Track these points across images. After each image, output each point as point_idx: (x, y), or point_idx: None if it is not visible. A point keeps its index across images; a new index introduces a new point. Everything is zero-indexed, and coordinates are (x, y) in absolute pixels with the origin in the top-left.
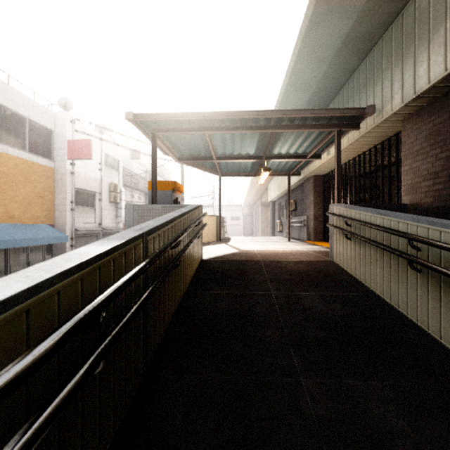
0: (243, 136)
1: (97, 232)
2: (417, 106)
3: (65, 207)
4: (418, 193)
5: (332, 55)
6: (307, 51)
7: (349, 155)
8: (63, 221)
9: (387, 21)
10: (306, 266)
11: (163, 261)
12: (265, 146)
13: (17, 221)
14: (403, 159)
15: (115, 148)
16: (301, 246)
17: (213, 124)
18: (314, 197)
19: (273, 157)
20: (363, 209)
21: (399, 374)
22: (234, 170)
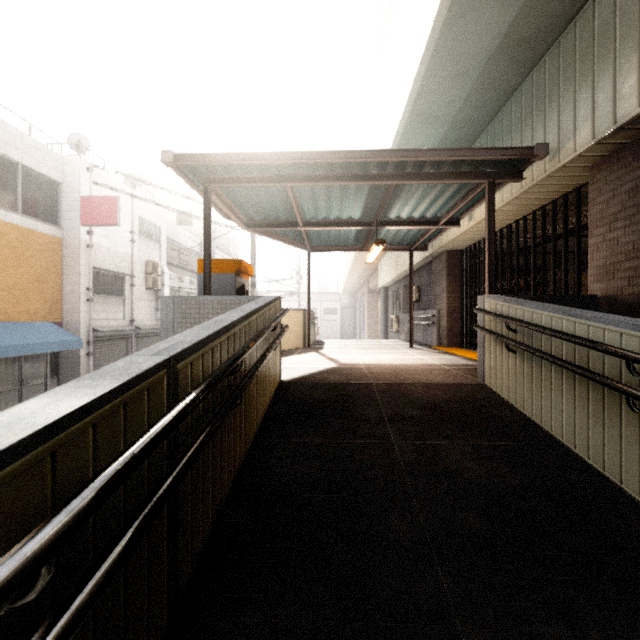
0: (344, 190)
1: (127, 333)
2: (615, 144)
3: (79, 297)
4: (617, 278)
5: (481, 66)
6: (443, 60)
7: (503, 220)
8: (75, 317)
9: (568, 12)
10: (443, 392)
11: (211, 401)
12: (377, 206)
13: (4, 318)
14: (591, 227)
15: (155, 209)
16: (431, 356)
17: (298, 171)
18: (448, 283)
19: (389, 223)
20: (538, 305)
21: (633, 612)
22: (330, 242)
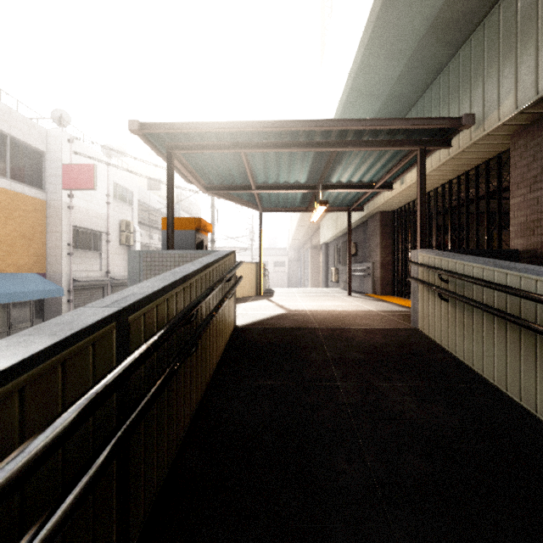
0: (292, 157)
1: (103, 283)
2: (536, 114)
3: (60, 251)
4: (537, 234)
5: (414, 46)
6: (380, 41)
7: (430, 184)
8: (58, 269)
9: None
10: (381, 336)
11: (166, 350)
12: (320, 172)
13: None
14: (512, 189)
15: (128, 175)
16: (367, 303)
17: (251, 139)
18: (381, 239)
19: (331, 186)
20: (469, 258)
21: None
22: (279, 204)
